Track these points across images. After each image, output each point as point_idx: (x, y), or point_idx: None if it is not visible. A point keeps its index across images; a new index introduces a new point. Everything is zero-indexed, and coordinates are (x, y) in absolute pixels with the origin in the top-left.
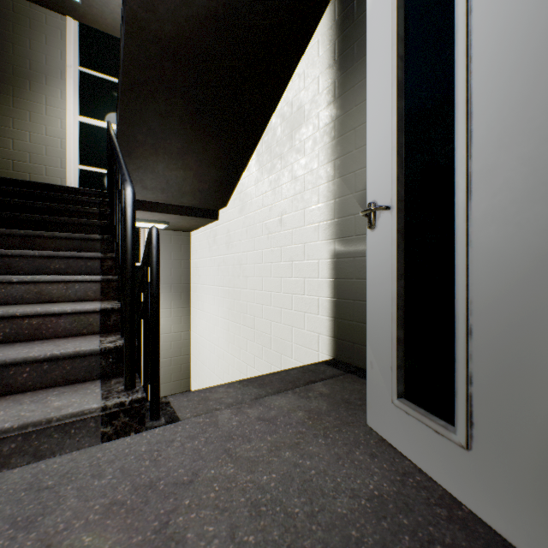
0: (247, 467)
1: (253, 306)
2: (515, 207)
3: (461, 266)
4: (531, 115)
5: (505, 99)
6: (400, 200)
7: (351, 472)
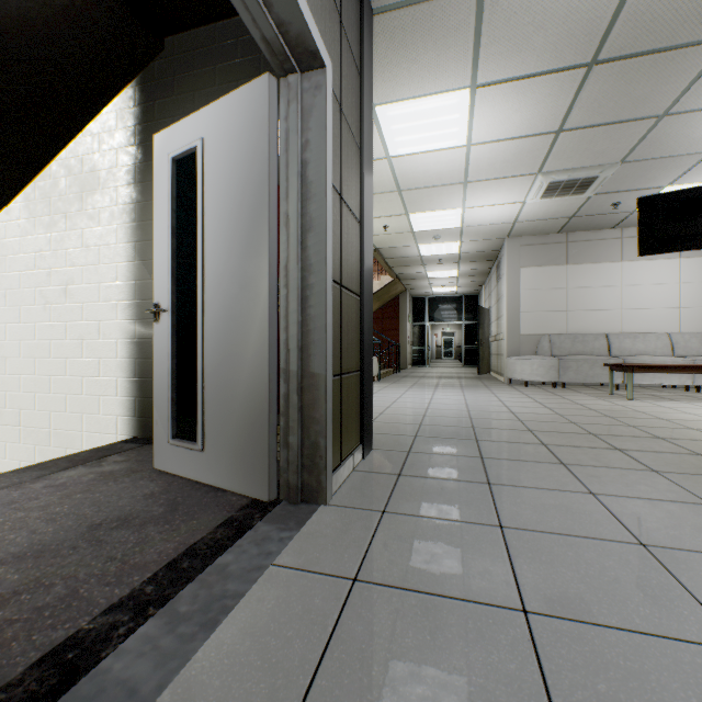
0: (39, 510)
1: (18, 397)
2: (219, 324)
3: (200, 352)
4: (223, 282)
5: (216, 270)
6: (174, 306)
7: (134, 490)
